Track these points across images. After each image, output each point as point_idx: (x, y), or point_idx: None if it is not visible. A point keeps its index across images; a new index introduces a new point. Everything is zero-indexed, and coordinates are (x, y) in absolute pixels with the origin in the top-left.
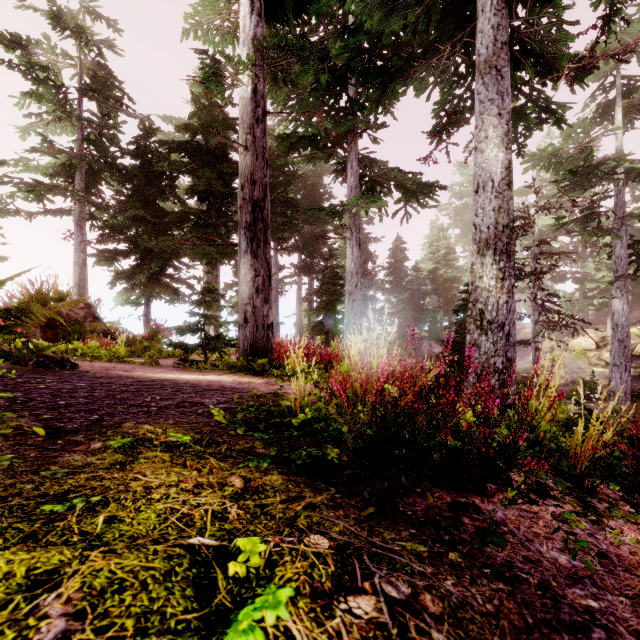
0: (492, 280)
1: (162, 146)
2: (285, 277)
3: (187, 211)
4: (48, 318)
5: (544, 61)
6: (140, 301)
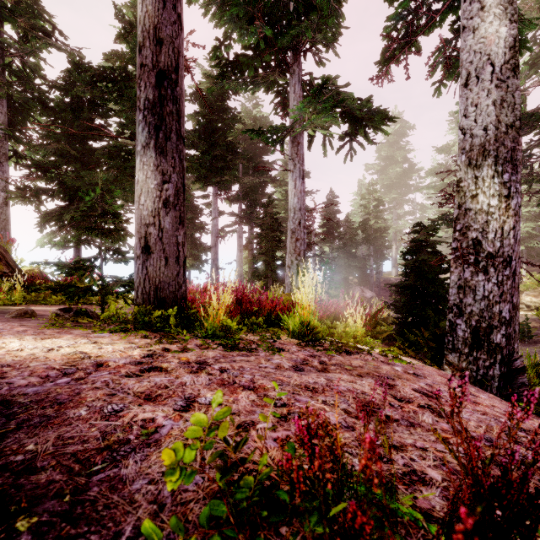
0: (493, 198)
1: (87, 73)
2: (226, 225)
3: (116, 146)
4: None
5: None
6: (68, 244)
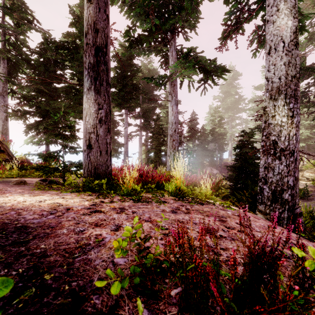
0: (284, 117)
1: (53, 45)
2: (132, 132)
3: (70, 86)
4: None
5: None
6: (42, 142)
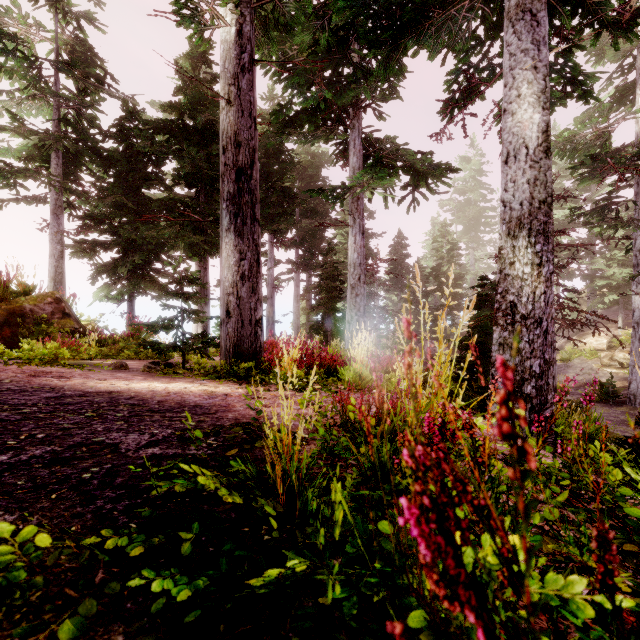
0: (527, 266)
1: (145, 126)
2: (282, 273)
3: (173, 198)
4: (7, 314)
5: (584, 9)
6: (123, 297)
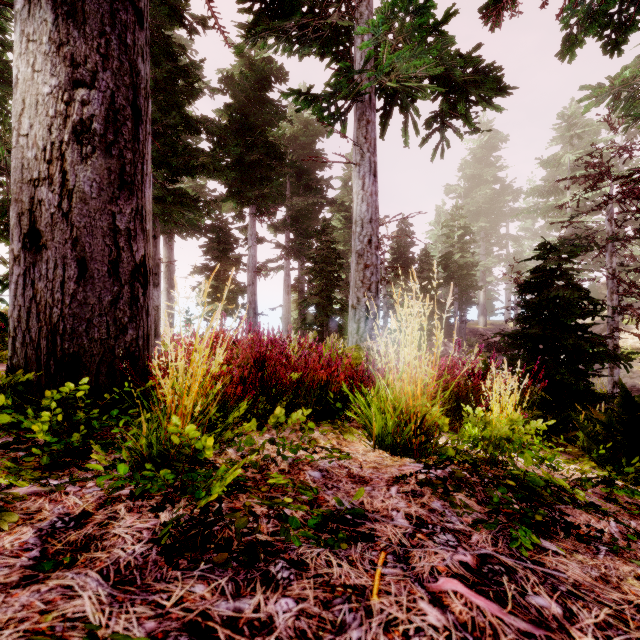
0: None
1: None
2: (269, 260)
3: None
4: None
5: None
6: None
